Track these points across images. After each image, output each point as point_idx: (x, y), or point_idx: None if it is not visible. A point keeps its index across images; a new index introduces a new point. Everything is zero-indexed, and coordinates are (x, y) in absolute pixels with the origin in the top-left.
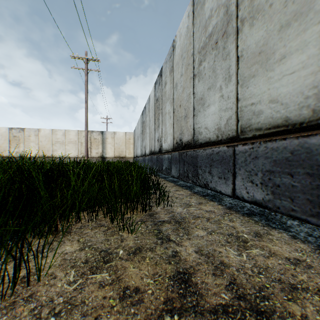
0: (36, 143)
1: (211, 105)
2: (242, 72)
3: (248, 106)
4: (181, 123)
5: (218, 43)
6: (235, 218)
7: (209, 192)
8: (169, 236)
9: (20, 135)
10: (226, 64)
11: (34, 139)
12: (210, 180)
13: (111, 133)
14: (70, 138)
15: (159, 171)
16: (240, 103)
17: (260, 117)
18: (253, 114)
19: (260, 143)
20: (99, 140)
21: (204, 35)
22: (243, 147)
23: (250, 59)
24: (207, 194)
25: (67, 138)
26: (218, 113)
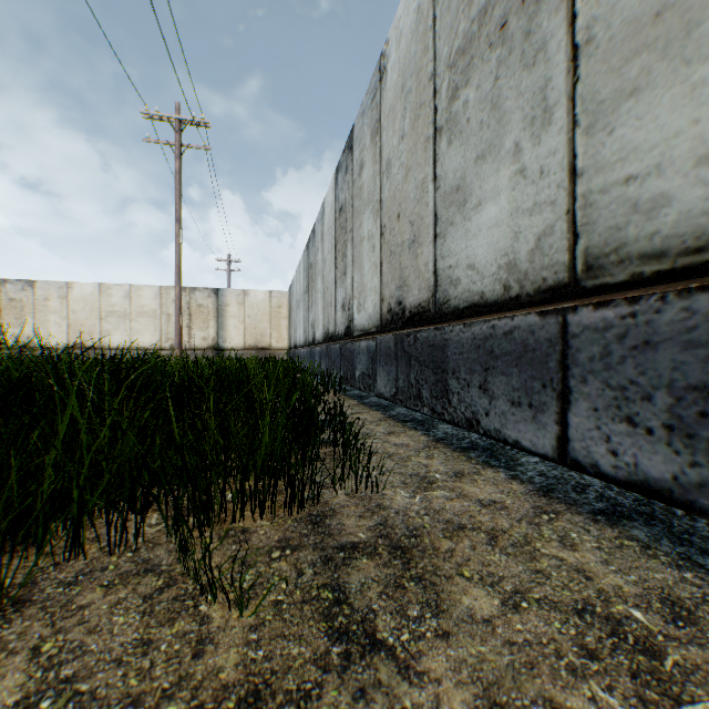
0: (62, 316)
1: (486, 202)
2: (590, 88)
3: (614, 187)
4: (402, 260)
5: (508, 25)
6: (576, 533)
7: (475, 437)
8: (372, 620)
9: (24, 298)
10: (534, 79)
11: (58, 307)
12: (484, 408)
13: (237, 294)
14: (142, 304)
15: (345, 381)
16: (583, 182)
17: (659, 217)
18: (631, 211)
19: (663, 297)
20: (209, 309)
21: (465, 17)
22: (596, 313)
23: (620, 44)
24: (472, 445)
25: (135, 305)
26: (508, 222)
